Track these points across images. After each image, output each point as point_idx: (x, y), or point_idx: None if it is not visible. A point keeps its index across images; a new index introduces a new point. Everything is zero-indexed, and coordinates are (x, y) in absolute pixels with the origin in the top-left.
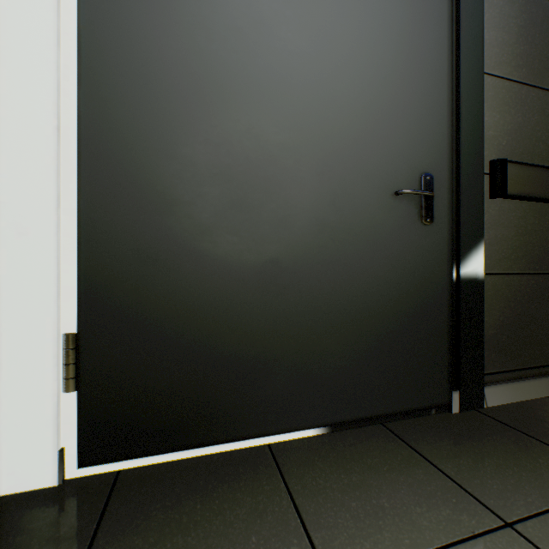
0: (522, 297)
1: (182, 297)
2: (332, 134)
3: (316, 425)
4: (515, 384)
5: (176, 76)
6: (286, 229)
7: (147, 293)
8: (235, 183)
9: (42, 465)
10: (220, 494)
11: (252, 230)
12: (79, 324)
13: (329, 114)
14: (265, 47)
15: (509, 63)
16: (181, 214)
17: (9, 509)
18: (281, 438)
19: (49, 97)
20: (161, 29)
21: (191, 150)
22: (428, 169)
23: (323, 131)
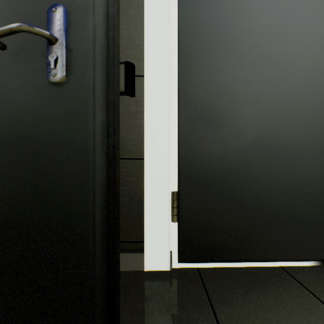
0: None
1: (230, 173)
2: (323, 66)
3: (313, 259)
4: None
5: (226, 46)
6: (292, 131)
7: (211, 171)
8: (260, 104)
9: (163, 258)
10: (270, 292)
11: (270, 133)
12: (178, 187)
13: (322, 53)
14: (278, 18)
15: None
16: (229, 125)
17: (155, 278)
18: (288, 264)
19: (166, 68)
20: (219, 21)
21: (235, 88)
22: None
23: (318, 65)
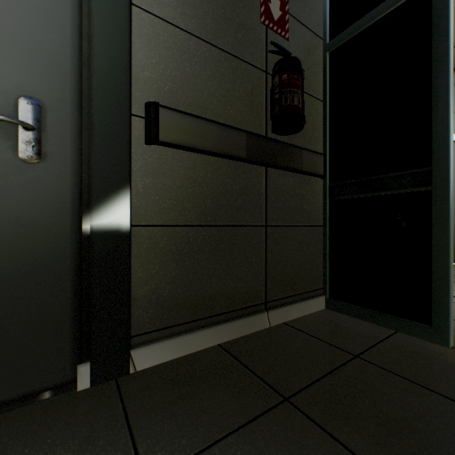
0: (192, 249)
1: None
2: None
3: None
4: (177, 339)
5: None
6: None
7: None
8: None
9: None
10: None
11: None
12: None
13: None
14: None
15: (174, 7)
16: None
17: None
18: None
19: None
20: None
21: None
22: (35, 93)
23: None
